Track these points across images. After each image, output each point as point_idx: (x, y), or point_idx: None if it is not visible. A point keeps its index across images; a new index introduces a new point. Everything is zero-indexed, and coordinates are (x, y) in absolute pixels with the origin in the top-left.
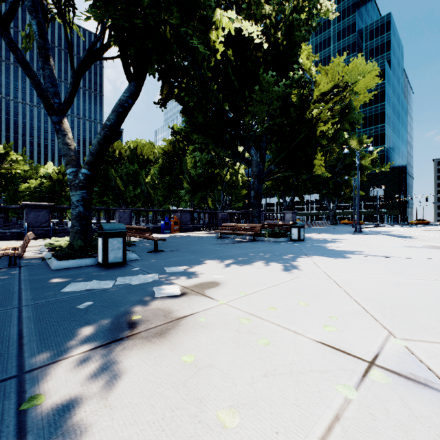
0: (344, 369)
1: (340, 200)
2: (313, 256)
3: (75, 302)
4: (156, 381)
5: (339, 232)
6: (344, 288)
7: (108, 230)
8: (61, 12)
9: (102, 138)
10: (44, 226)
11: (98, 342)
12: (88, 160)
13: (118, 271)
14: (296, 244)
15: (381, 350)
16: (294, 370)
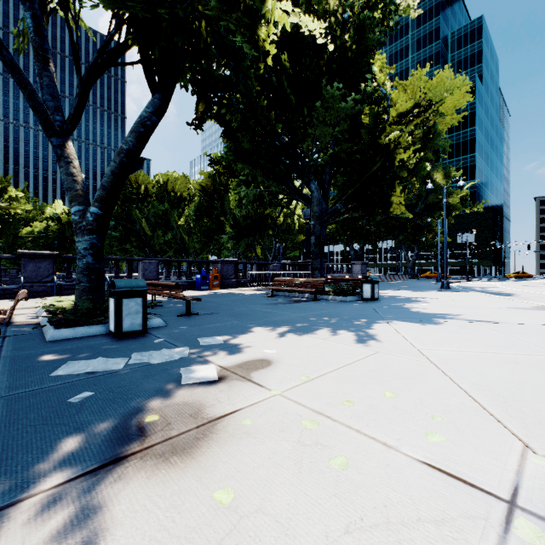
0: (471, 517)
1: (421, 248)
2: (393, 321)
3: (68, 392)
4: (170, 544)
5: (421, 288)
6: (444, 369)
7: (122, 288)
8: (62, 0)
9: (117, 167)
10: (46, 281)
11: (88, 464)
12: (99, 195)
13: (135, 344)
14: (369, 304)
15: (521, 477)
16: (393, 520)
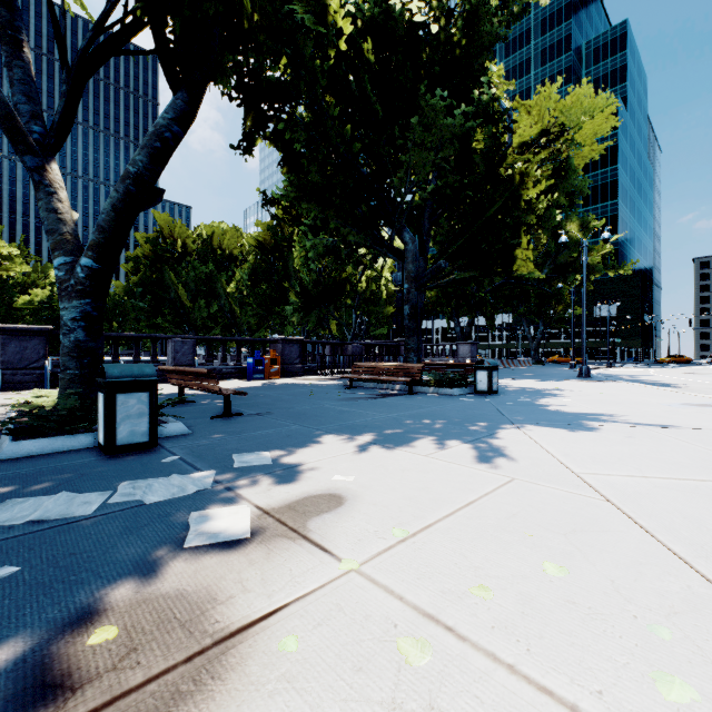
0: None
1: (548, 323)
2: (526, 425)
3: None
4: None
5: (551, 376)
6: (630, 512)
7: (116, 378)
8: None
9: (120, 198)
10: (35, 367)
11: None
12: (93, 241)
13: (132, 465)
14: (487, 400)
15: None
16: None
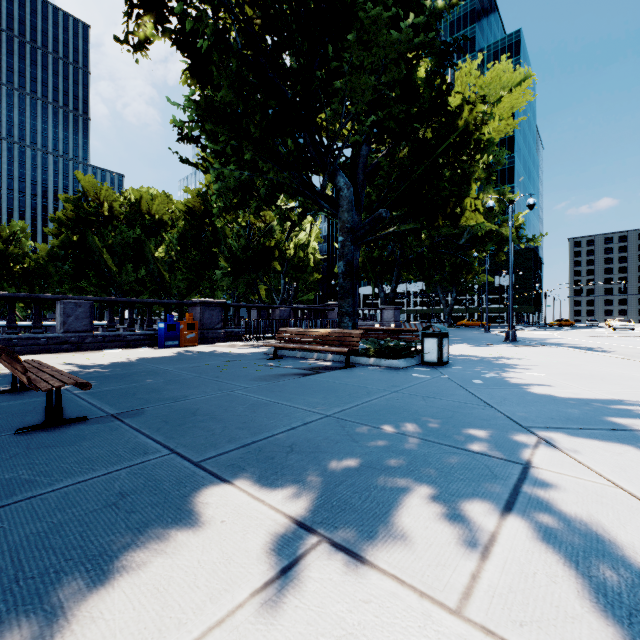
0: None
1: (460, 290)
2: (552, 433)
3: None
4: None
5: (478, 340)
6: None
7: None
8: None
9: None
10: None
11: None
12: None
13: None
14: (444, 375)
15: None
16: None
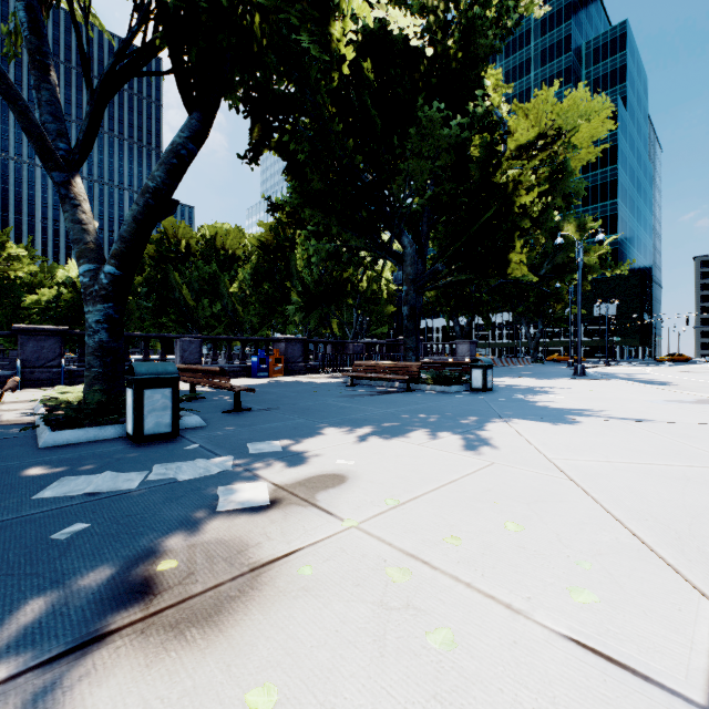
0: None
1: (547, 322)
2: (513, 419)
3: (53, 523)
4: None
5: (548, 374)
6: (587, 488)
7: (143, 375)
8: None
9: (140, 211)
10: (51, 366)
11: (61, 642)
12: (116, 250)
13: (160, 452)
14: (481, 396)
15: None
16: None
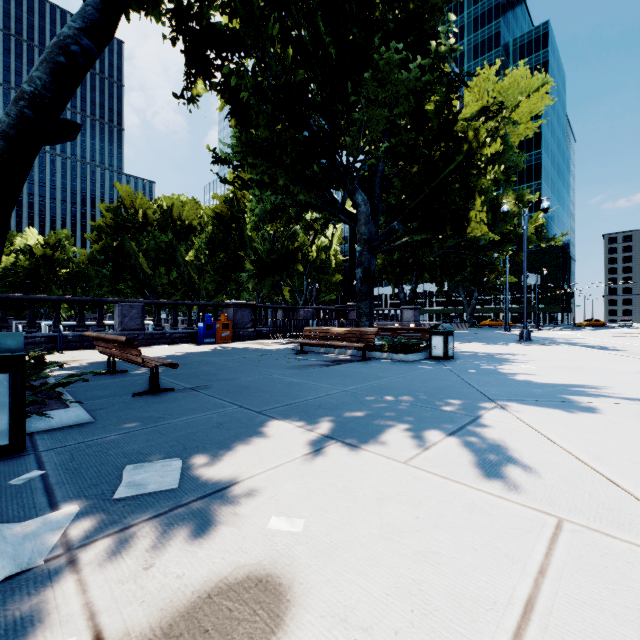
0: None
1: (482, 290)
2: (508, 402)
3: None
4: None
5: (493, 339)
6: None
7: None
8: None
9: (11, 123)
10: None
11: None
12: None
13: None
14: (446, 367)
15: None
16: None
